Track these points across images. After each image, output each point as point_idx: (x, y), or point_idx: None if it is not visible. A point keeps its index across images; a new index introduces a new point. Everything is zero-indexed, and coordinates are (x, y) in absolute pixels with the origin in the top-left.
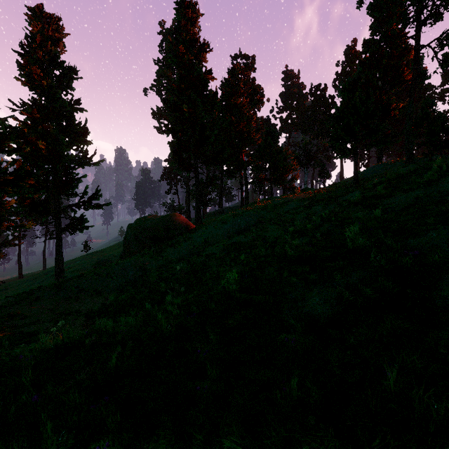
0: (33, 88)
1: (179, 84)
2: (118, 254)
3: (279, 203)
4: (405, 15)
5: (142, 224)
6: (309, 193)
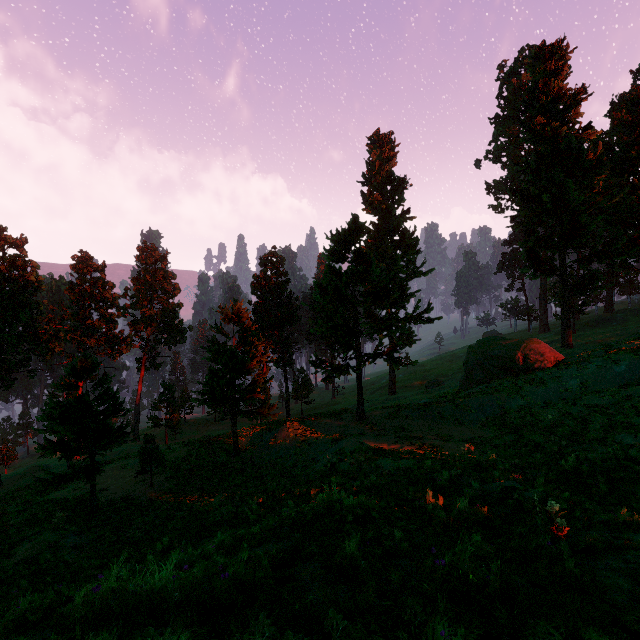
0: (372, 212)
1: (535, 166)
2: (446, 373)
3: None
4: None
5: (488, 350)
6: None
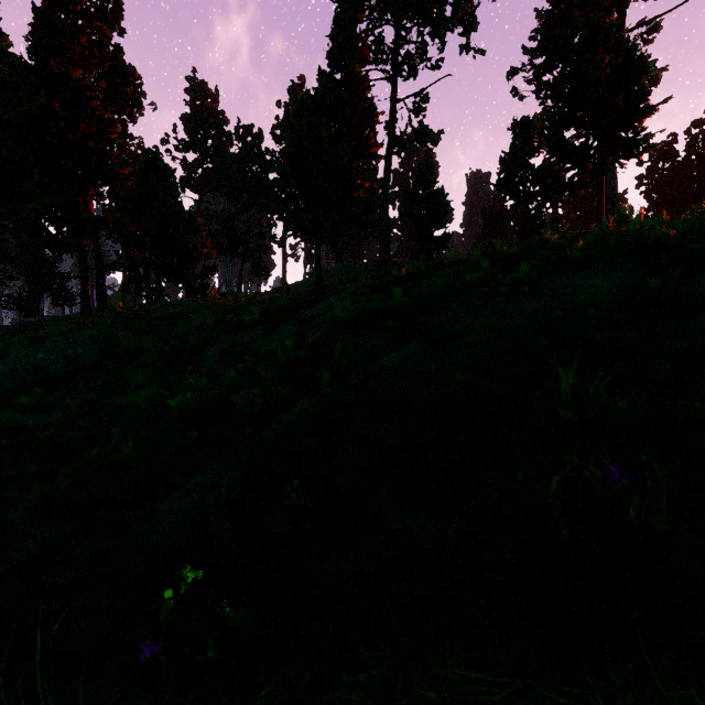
0: None
1: None
2: None
3: (169, 315)
4: (383, 36)
5: None
6: (236, 299)
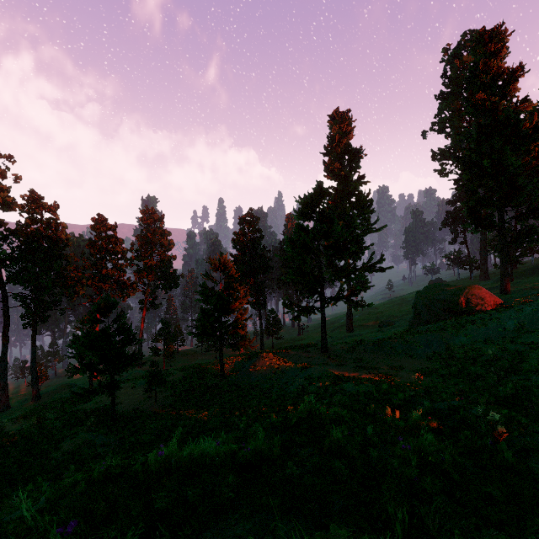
0: (333, 178)
1: (476, 136)
2: (397, 315)
3: None
4: None
5: (434, 295)
6: None
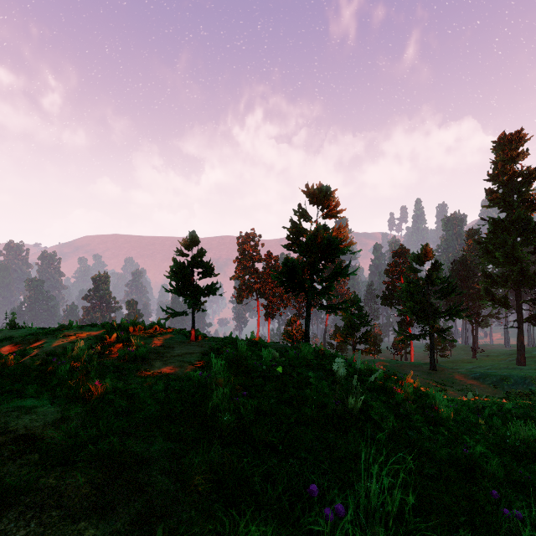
0: (496, 206)
1: None
2: None
3: None
4: None
5: None
6: None
